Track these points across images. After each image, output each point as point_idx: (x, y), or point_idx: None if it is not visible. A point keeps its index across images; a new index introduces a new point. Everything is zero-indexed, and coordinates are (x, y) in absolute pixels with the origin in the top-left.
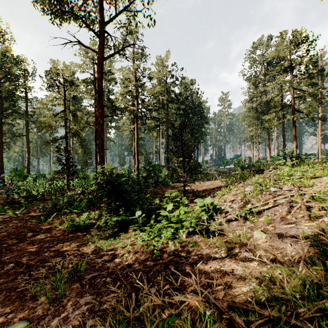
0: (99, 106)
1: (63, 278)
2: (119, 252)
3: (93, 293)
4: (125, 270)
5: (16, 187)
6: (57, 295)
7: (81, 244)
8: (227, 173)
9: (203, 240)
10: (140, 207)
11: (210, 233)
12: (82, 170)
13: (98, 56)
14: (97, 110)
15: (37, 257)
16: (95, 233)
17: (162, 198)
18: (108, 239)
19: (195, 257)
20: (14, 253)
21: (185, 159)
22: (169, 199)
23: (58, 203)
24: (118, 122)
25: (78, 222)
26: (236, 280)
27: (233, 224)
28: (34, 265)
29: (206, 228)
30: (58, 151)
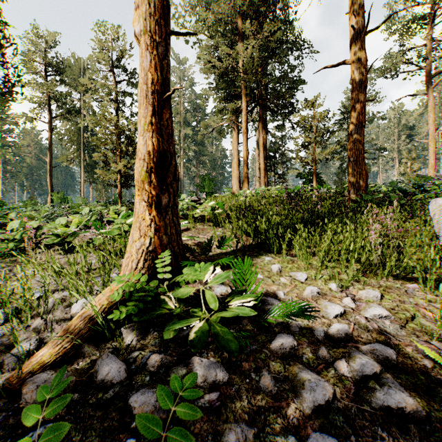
0: None
1: None
2: None
3: None
4: None
5: None
6: None
7: None
8: None
9: None
10: None
11: None
12: None
13: None
14: None
15: None
16: None
17: None
18: None
19: None
20: None
21: None
22: None
23: None
24: None
25: None
26: None
27: None
28: None
29: None
30: None
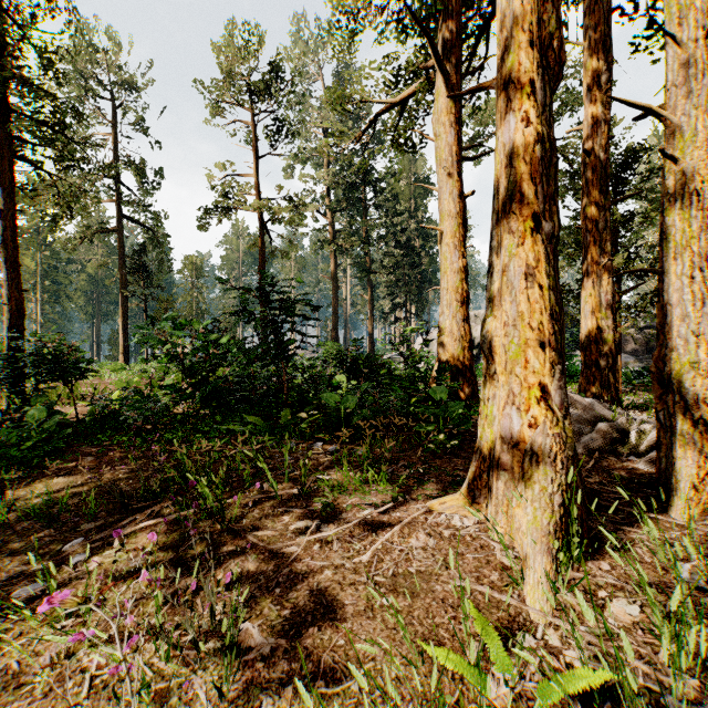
0: None
1: None
2: None
3: None
4: None
5: None
6: None
7: None
8: None
9: None
10: None
11: None
12: None
13: None
14: None
15: None
16: None
17: None
18: None
19: None
20: None
21: None
22: None
23: None
24: None
25: None
26: None
27: None
28: None
29: None
30: None
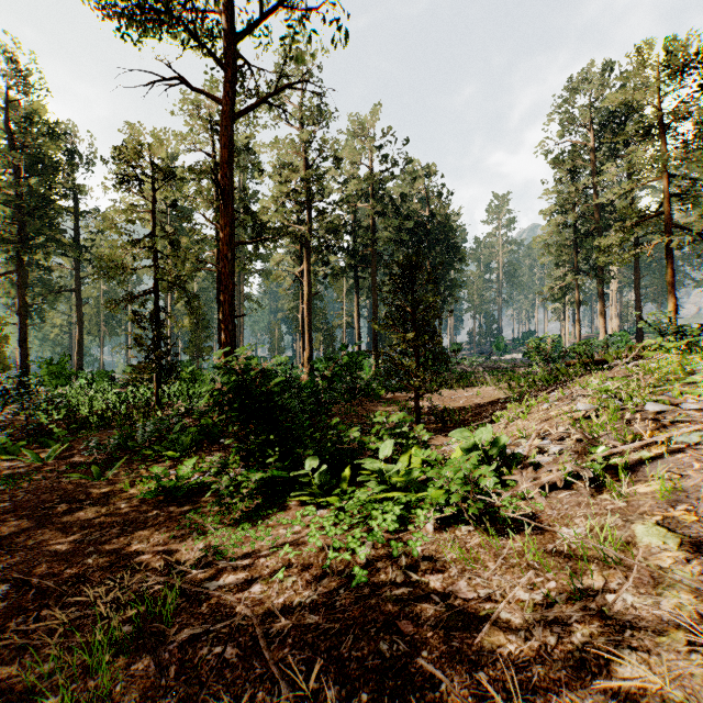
0: (225, 221)
1: (114, 637)
2: (264, 565)
3: (184, 696)
4: (277, 625)
5: (45, 399)
6: (86, 701)
7: (174, 537)
8: (509, 372)
9: (484, 541)
10: (315, 448)
11: (503, 524)
12: (191, 365)
13: (222, 109)
14: (221, 229)
15: (68, 568)
16: (210, 508)
17: (365, 425)
18: (240, 525)
19: (469, 594)
20: (16, 555)
21: (418, 336)
22: (385, 428)
23: (133, 436)
24: (267, 261)
25: (172, 480)
26: (630, 700)
27: (563, 498)
28: (55, 591)
29: (488, 507)
30: (138, 322)
